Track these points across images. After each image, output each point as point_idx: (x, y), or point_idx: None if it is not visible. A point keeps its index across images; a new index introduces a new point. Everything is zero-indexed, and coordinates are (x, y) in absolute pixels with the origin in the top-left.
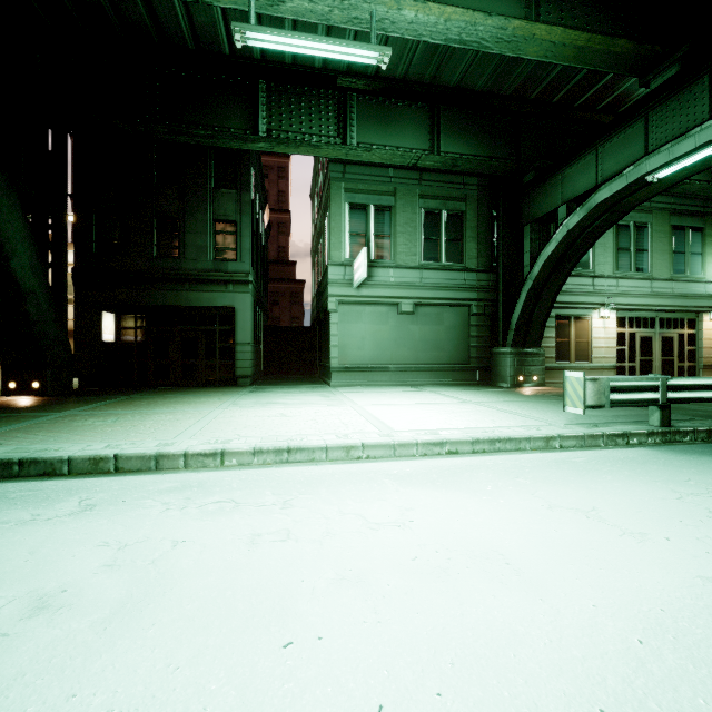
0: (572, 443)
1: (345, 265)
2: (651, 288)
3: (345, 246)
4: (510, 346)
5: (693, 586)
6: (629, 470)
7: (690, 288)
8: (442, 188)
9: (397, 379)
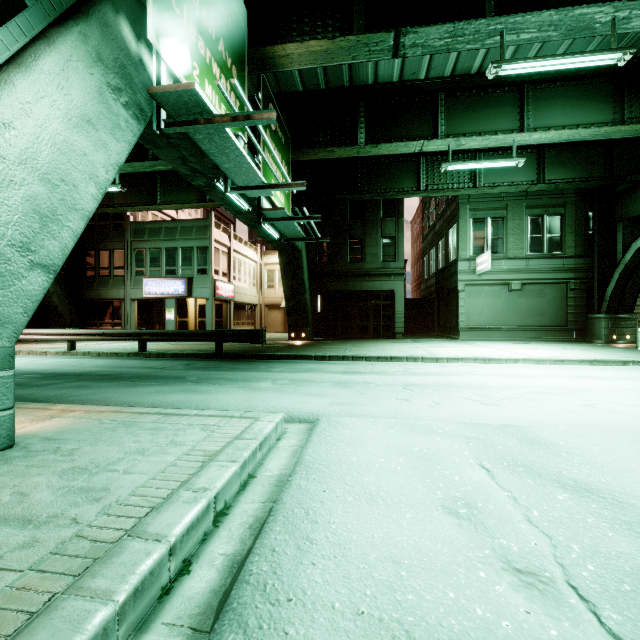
0: None
1: (470, 260)
2: None
3: (469, 247)
4: (604, 313)
5: None
6: None
7: None
8: (544, 199)
9: (508, 336)
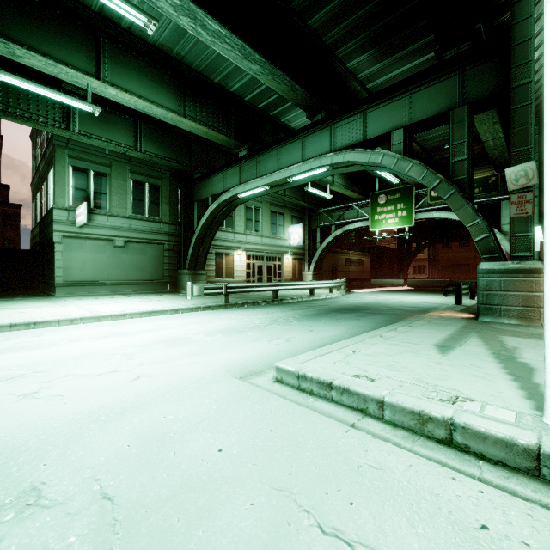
0: (187, 311)
1: (69, 210)
2: (262, 241)
3: (69, 196)
4: (187, 269)
5: (175, 330)
6: (195, 315)
7: (278, 242)
8: (145, 169)
9: (112, 291)
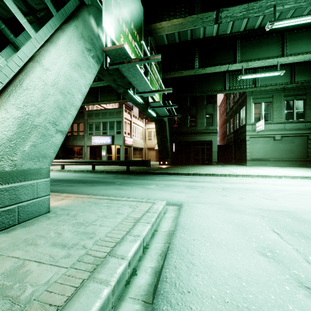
0: None
1: (252, 124)
2: None
3: (252, 118)
4: None
5: None
6: None
7: None
8: (294, 91)
9: (273, 164)
